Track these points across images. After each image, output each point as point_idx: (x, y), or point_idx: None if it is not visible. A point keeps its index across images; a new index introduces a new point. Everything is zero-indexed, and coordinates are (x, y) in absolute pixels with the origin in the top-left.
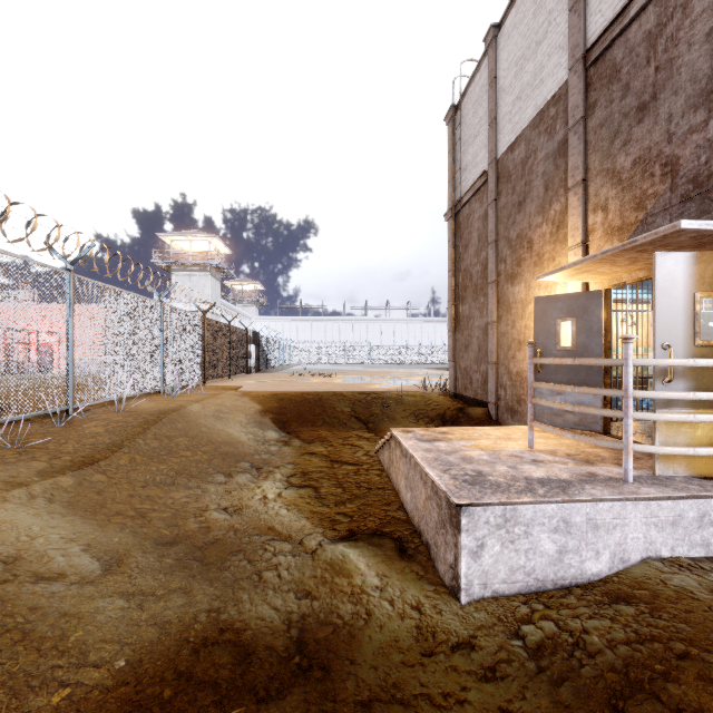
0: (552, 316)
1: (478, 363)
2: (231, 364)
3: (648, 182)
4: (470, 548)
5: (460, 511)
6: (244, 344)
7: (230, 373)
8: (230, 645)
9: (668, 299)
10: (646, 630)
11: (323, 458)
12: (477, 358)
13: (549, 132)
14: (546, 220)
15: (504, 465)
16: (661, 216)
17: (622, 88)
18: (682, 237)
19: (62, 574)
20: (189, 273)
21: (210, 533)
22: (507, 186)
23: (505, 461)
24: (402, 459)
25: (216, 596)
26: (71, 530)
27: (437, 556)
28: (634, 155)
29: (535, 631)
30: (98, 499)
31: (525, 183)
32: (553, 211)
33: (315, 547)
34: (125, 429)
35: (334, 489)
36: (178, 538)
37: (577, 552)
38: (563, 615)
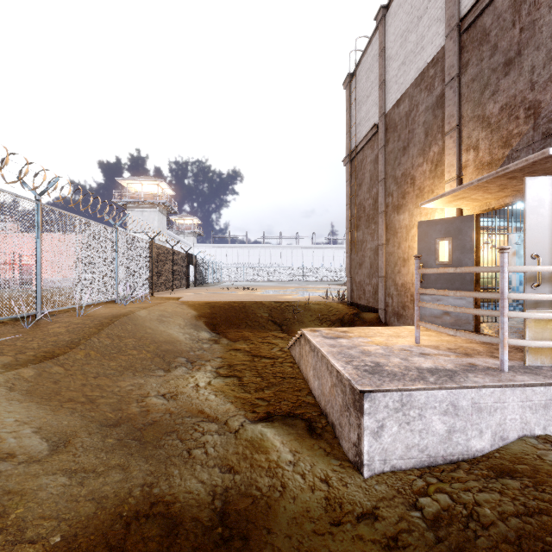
0: (432, 237)
1: (370, 278)
2: (173, 280)
3: (514, 123)
4: (372, 429)
5: (363, 397)
6: (184, 265)
7: (173, 287)
8: (159, 518)
9: (537, 216)
10: (534, 503)
11: (246, 353)
12: (369, 273)
13: (429, 88)
14: (426, 160)
15: (397, 357)
16: (524, 151)
17: (491, 48)
18: (548, 164)
19: (12, 454)
20: (142, 209)
21: (149, 415)
22: (394, 135)
23: (397, 354)
24: (311, 353)
25: (150, 472)
26: (26, 415)
27: (341, 435)
28: (501, 102)
29: (431, 503)
30: (54, 387)
31: (408, 131)
32: (432, 152)
33: (238, 427)
34: (83, 330)
35: (255, 378)
36: (121, 420)
37: (464, 431)
38: (455, 488)
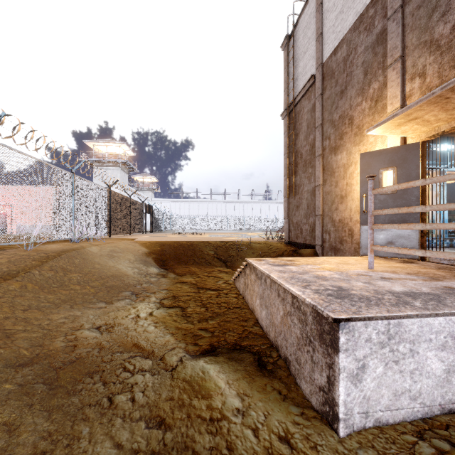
0: (375, 167)
1: (307, 217)
2: (131, 226)
3: None
4: (350, 371)
5: (338, 328)
6: (141, 213)
7: (130, 232)
8: None
9: None
10: None
11: (192, 285)
12: (306, 213)
13: (368, 28)
14: (365, 98)
15: (358, 281)
16: None
17: None
18: None
19: None
20: (106, 167)
21: (74, 351)
22: (331, 81)
23: (357, 279)
24: (257, 282)
25: (48, 433)
26: None
27: (299, 373)
28: (453, 21)
29: None
30: None
31: (346, 75)
32: (371, 89)
33: (176, 364)
34: (25, 262)
35: (199, 309)
36: (37, 358)
37: None
38: None
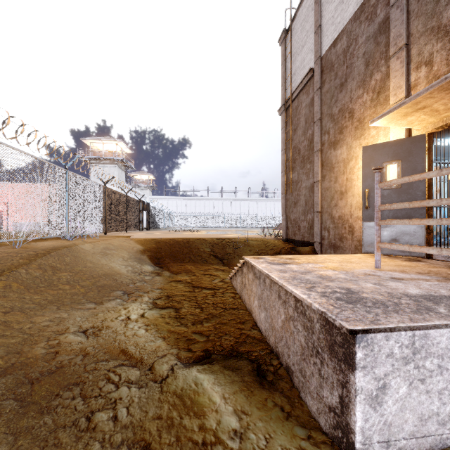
0: (378, 161)
1: (305, 214)
2: (127, 223)
3: None
4: (368, 392)
5: (355, 341)
6: (138, 210)
7: (126, 229)
8: None
9: None
10: None
11: (187, 284)
12: (304, 210)
13: (370, 18)
14: (367, 90)
15: (367, 282)
16: None
17: None
18: None
19: None
20: (103, 165)
21: (54, 359)
22: (330, 74)
23: (365, 279)
24: (255, 281)
25: None
26: None
27: (304, 387)
28: None
29: None
30: None
31: (346, 67)
32: (373, 81)
33: (166, 374)
34: (12, 260)
35: (193, 310)
36: (11, 368)
37: None
38: None
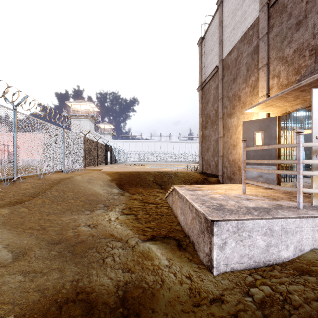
0: (251, 130)
1: (213, 157)
2: (98, 160)
3: (302, 60)
4: (219, 244)
5: (213, 224)
6: (104, 151)
7: (97, 164)
8: (81, 302)
9: None
10: None
11: (140, 201)
12: (213, 154)
13: (249, 42)
14: (247, 85)
15: (232, 201)
16: (309, 76)
17: (287, 15)
18: None
19: None
20: (80, 119)
21: (79, 237)
22: (227, 72)
23: (232, 199)
24: (179, 200)
25: (78, 272)
26: None
27: (198, 249)
28: (294, 47)
29: (258, 292)
30: (20, 220)
31: (236, 69)
32: (251, 80)
33: (134, 244)
34: (41, 187)
35: (145, 215)
36: (61, 240)
37: (276, 246)
38: (273, 282)
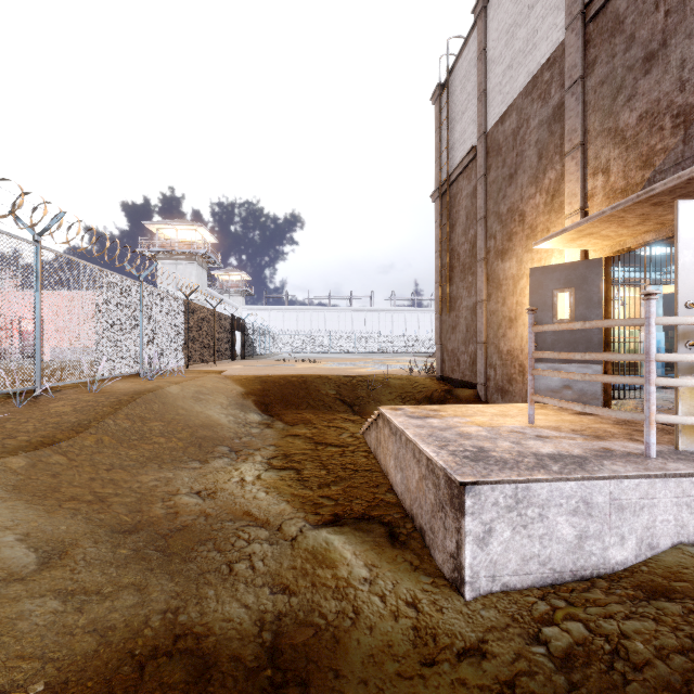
0: (548, 288)
1: (466, 344)
2: (215, 350)
3: (657, 136)
4: (476, 534)
5: (464, 491)
6: (229, 331)
7: (214, 359)
8: (185, 657)
9: (693, 251)
10: None
11: (307, 440)
12: (465, 338)
13: (543, 97)
14: (540, 190)
15: (506, 440)
16: (671, 172)
17: (626, 40)
18: None
19: None
20: (176, 262)
21: (177, 519)
22: (497, 160)
23: (506, 437)
24: (391, 438)
25: (176, 593)
26: (10, 517)
27: (433, 543)
28: (640, 110)
29: (560, 635)
30: (52, 482)
31: (516, 154)
32: (547, 179)
33: (296, 534)
34: (94, 409)
35: (318, 471)
36: (140, 525)
37: (599, 537)
38: (592, 615)
